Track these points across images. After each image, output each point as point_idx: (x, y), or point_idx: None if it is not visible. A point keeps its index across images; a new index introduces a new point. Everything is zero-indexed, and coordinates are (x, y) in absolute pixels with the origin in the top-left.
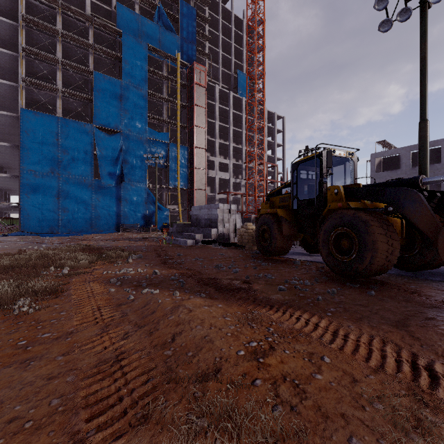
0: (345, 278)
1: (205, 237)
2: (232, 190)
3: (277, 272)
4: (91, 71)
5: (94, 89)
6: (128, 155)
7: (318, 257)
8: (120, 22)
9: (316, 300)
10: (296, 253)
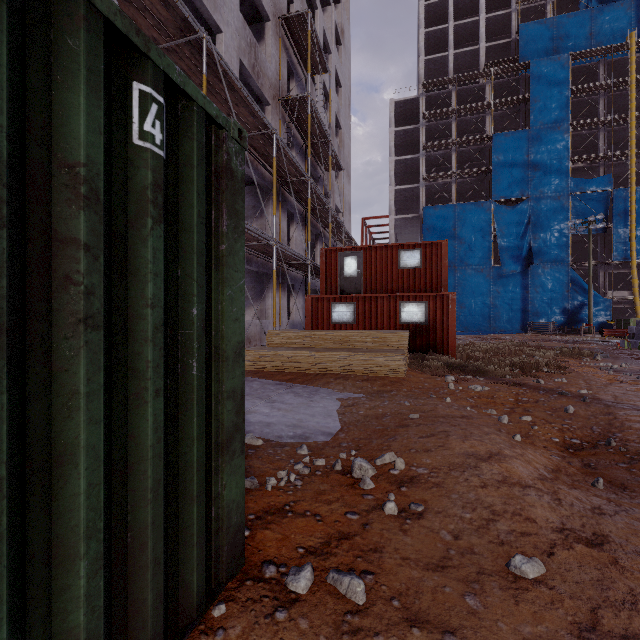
0: None
1: None
2: None
3: None
4: (489, 136)
5: (492, 156)
6: (539, 227)
7: None
8: (524, 49)
9: None
10: None
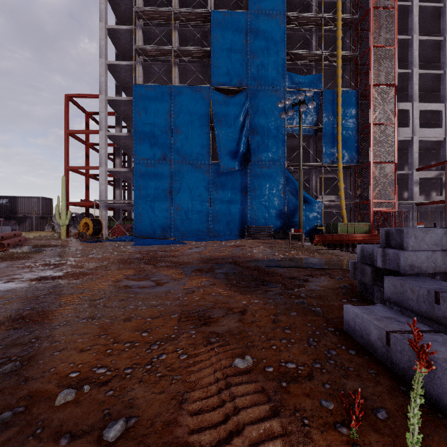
0: None
1: None
2: None
3: None
4: (209, 14)
5: (211, 36)
6: (257, 122)
7: None
8: None
9: None
10: None
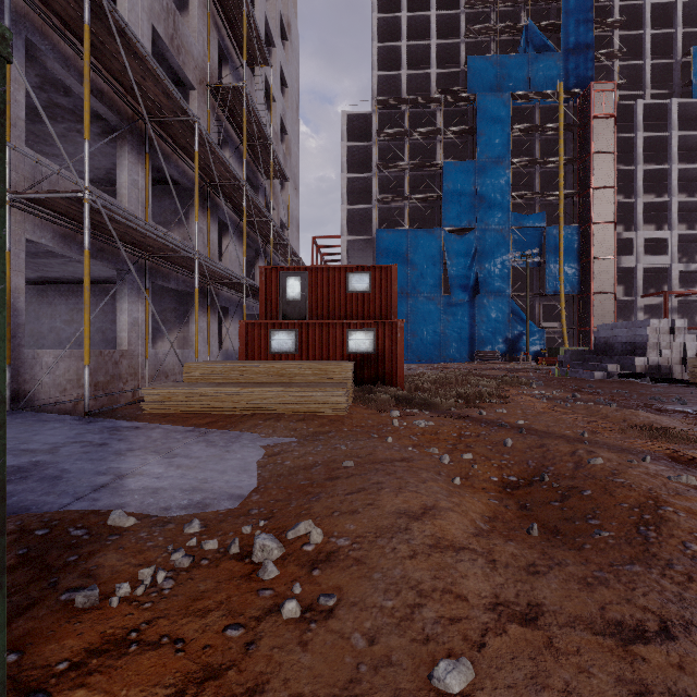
0: None
1: (623, 369)
2: (676, 287)
3: None
4: (440, 163)
5: (443, 184)
6: (484, 258)
7: None
8: (471, 81)
9: None
10: None
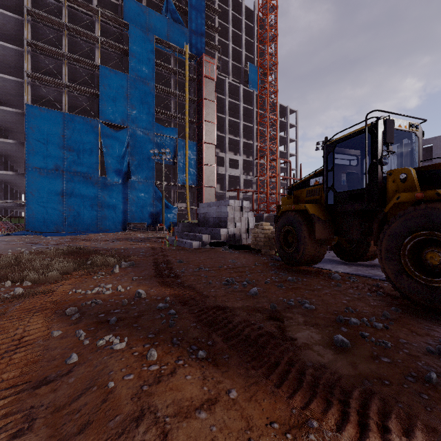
0: (435, 313)
1: (214, 238)
2: (242, 187)
3: (314, 294)
4: (97, 65)
5: (99, 83)
6: (135, 152)
7: (359, 268)
8: (127, 15)
9: (423, 378)
10: (327, 260)
